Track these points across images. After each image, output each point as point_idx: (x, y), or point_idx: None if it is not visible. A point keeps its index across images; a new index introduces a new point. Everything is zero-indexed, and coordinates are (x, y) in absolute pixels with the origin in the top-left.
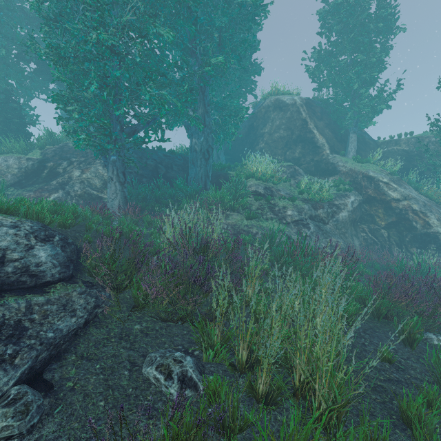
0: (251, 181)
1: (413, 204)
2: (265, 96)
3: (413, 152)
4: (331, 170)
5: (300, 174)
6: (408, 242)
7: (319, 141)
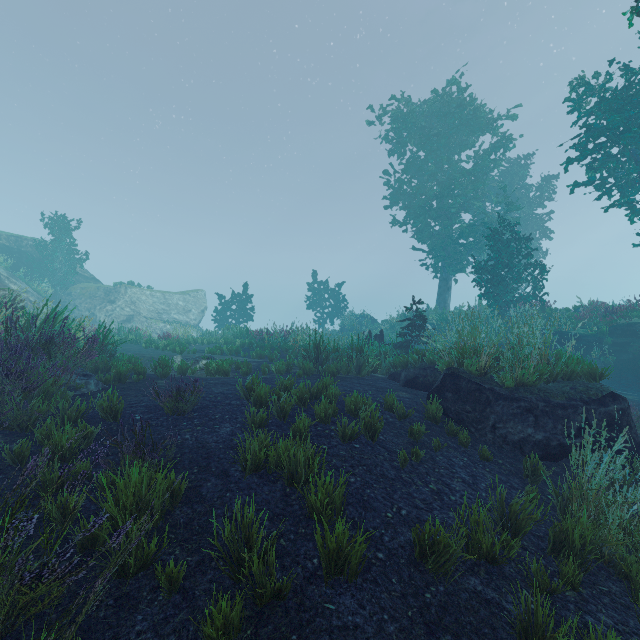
0: None
1: (31, 296)
2: None
3: (15, 249)
4: None
5: None
6: None
7: None
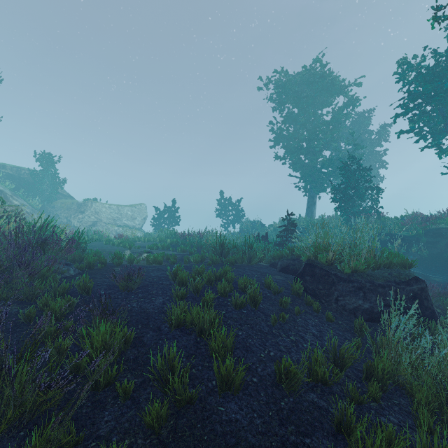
0: None
1: (27, 209)
2: None
3: (16, 176)
4: None
5: None
6: None
7: None
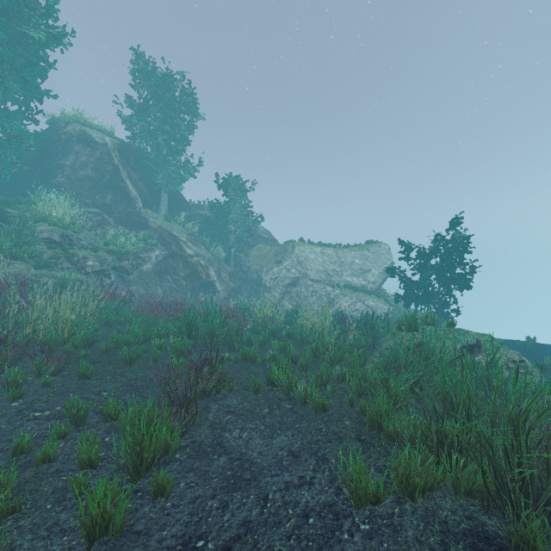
0: (42, 226)
1: (201, 260)
2: (67, 120)
3: (213, 218)
4: (143, 224)
5: (110, 224)
6: (198, 289)
7: (132, 193)
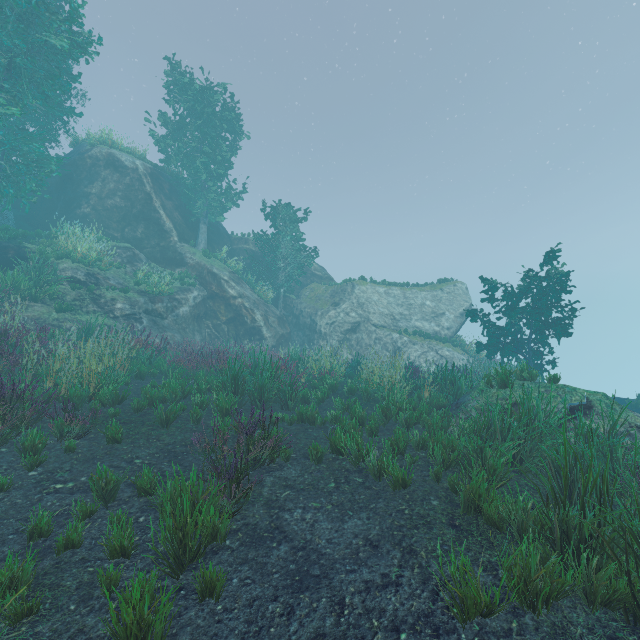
0: (65, 263)
1: (246, 302)
2: (93, 141)
3: (259, 253)
4: (179, 261)
5: (141, 261)
6: (242, 336)
7: (166, 225)
